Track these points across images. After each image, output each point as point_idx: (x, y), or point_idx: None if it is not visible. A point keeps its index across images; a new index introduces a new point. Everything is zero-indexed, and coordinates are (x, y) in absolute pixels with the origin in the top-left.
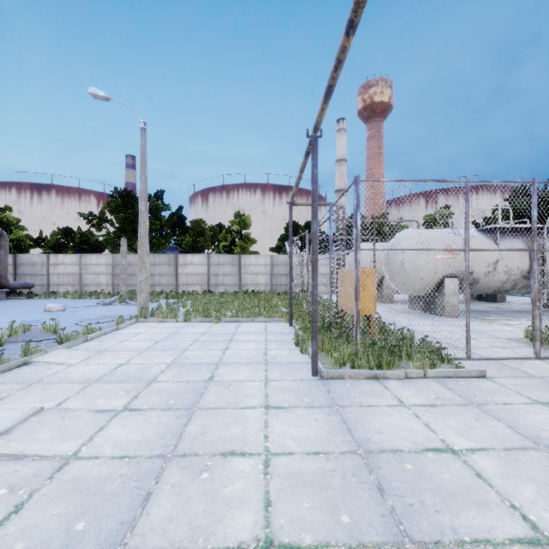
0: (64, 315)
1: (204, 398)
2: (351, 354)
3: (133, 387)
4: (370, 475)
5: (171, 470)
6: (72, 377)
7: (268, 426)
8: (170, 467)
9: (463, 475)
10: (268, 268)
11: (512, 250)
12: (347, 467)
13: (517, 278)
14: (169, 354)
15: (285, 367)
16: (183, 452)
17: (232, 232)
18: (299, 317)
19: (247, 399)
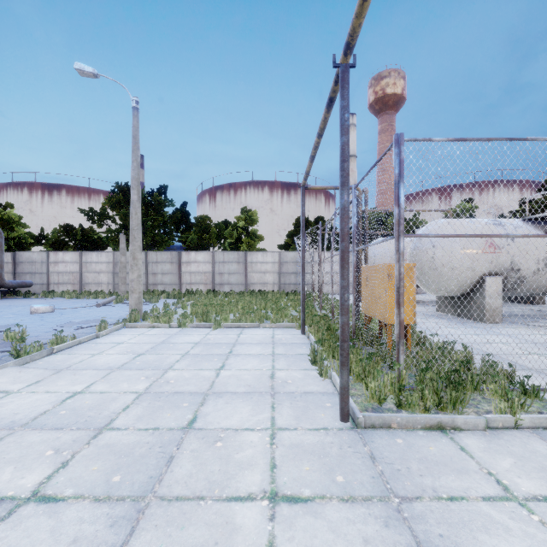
0: (49, 317)
1: (171, 470)
2: (392, 383)
3: (71, 440)
4: None
5: None
6: None
7: None
8: None
9: None
10: (275, 267)
11: None
12: None
13: None
14: (145, 376)
15: (299, 402)
16: None
17: (238, 228)
18: (314, 324)
19: (241, 474)
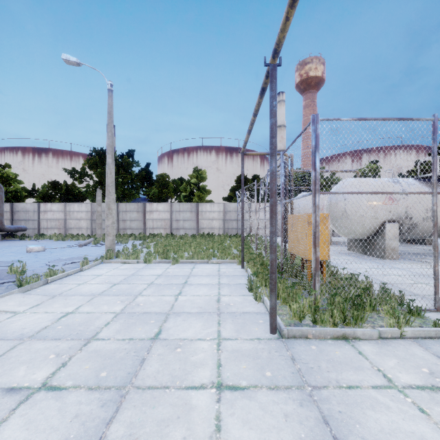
0: (42, 255)
1: (144, 368)
2: (310, 305)
3: (67, 347)
4: None
5: None
6: (8, 330)
7: (220, 428)
8: None
9: None
10: (221, 215)
11: None
12: None
13: None
14: (120, 300)
15: (239, 319)
16: None
17: (190, 184)
18: (251, 260)
19: (195, 370)
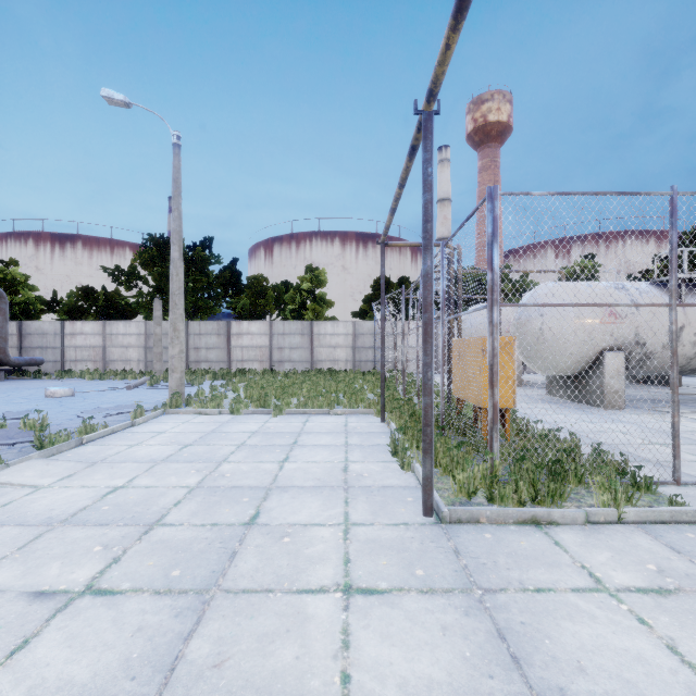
0: (70, 402)
1: (235, 564)
2: (484, 475)
3: (119, 536)
4: None
5: None
6: (29, 512)
7: (349, 645)
8: None
9: None
10: (349, 340)
11: None
12: None
13: None
14: (196, 469)
15: (377, 496)
16: None
17: (301, 291)
18: (395, 409)
19: (312, 568)
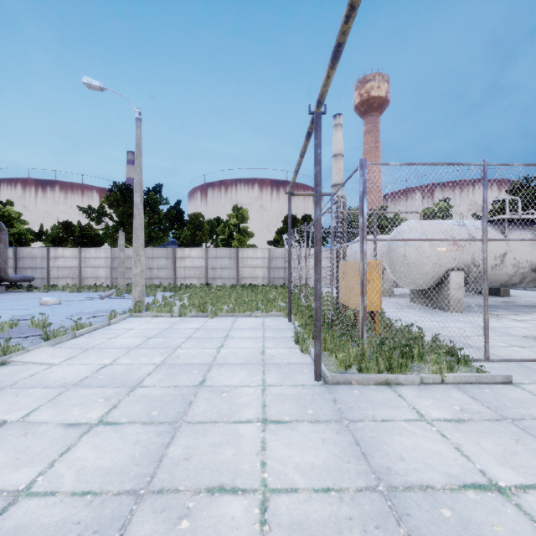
0: (59, 308)
1: (192, 408)
2: (357, 355)
3: (114, 393)
4: (398, 527)
5: (142, 515)
6: (50, 379)
7: (265, 448)
8: (141, 511)
9: (522, 529)
10: (265, 262)
11: (535, 240)
12: (368, 512)
13: (526, 271)
14: (159, 353)
15: (284, 369)
16: (160, 486)
17: (229, 225)
18: (298, 312)
19: (241, 410)
